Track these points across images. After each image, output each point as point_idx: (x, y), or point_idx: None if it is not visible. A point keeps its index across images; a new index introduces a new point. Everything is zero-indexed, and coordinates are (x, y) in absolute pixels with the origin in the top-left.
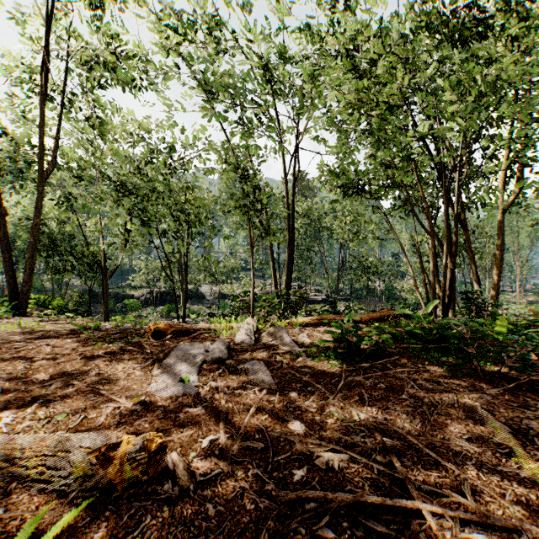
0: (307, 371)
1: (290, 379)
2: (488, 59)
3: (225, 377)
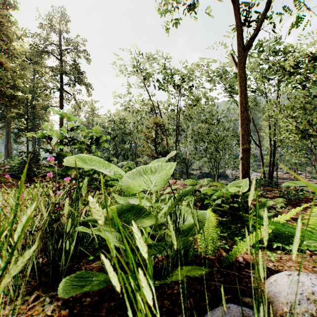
0: None
1: None
2: None
3: None
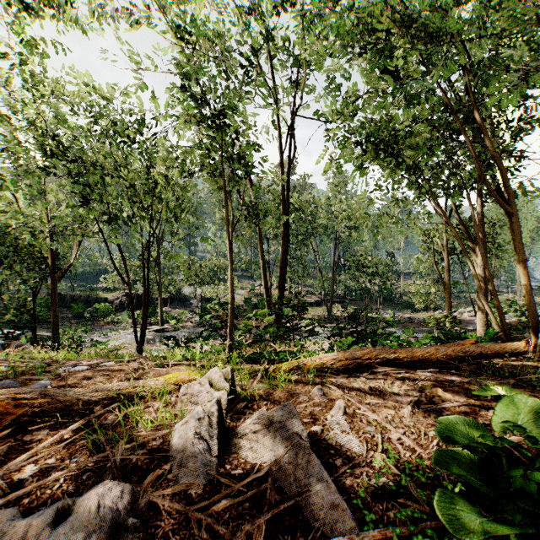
0: None
1: None
2: None
3: None
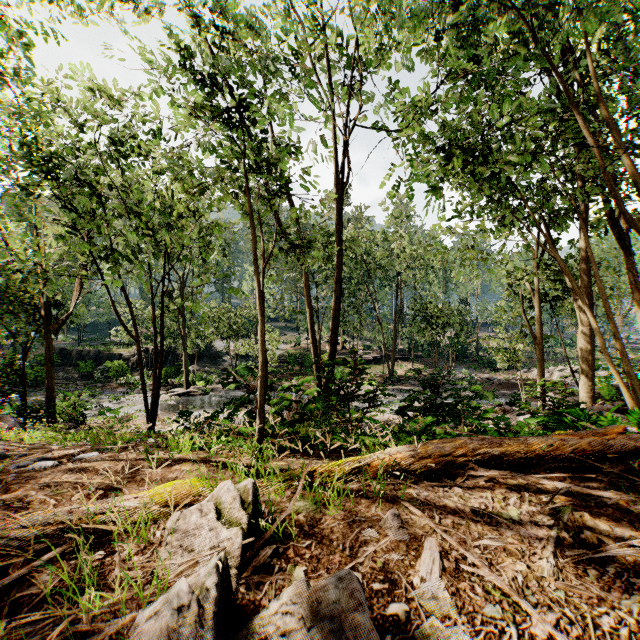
0: None
1: None
2: None
3: None
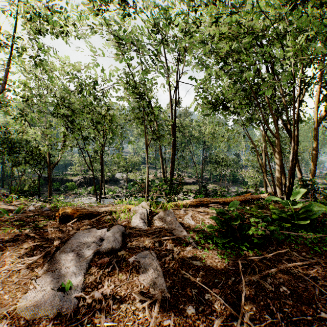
0: (199, 265)
1: (184, 279)
2: (325, 4)
3: (114, 277)
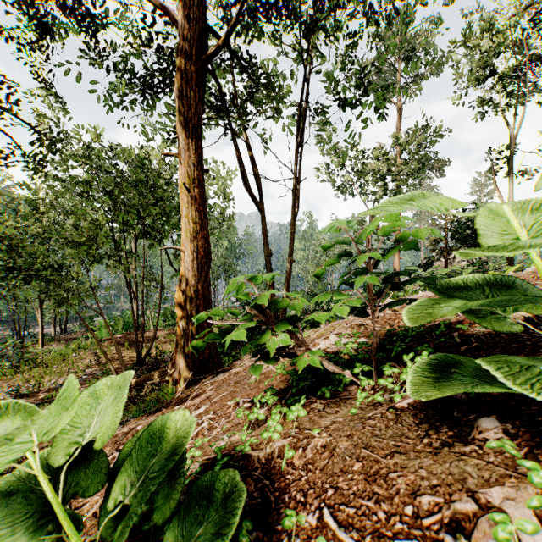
0: None
1: None
2: None
3: None
